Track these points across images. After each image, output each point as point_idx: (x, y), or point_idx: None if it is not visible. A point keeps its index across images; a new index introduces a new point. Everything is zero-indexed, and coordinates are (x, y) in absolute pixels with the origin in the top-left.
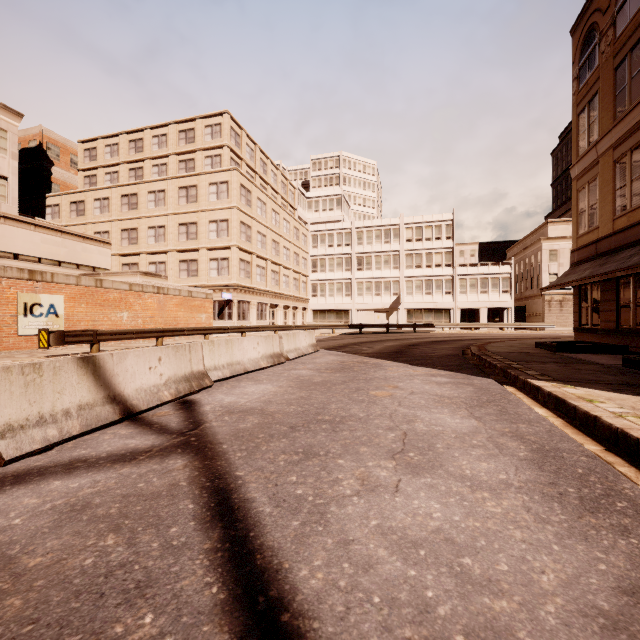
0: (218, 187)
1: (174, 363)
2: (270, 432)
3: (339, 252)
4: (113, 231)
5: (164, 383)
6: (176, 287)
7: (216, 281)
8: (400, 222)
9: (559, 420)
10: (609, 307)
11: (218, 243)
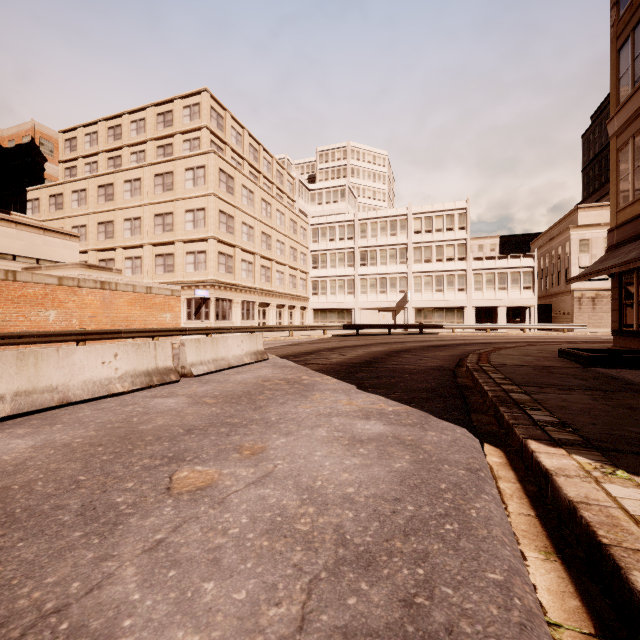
0: (194, 172)
1: None
2: None
3: (341, 246)
4: (90, 225)
5: None
6: (129, 282)
7: (193, 277)
8: (407, 212)
9: None
10: None
11: (194, 235)
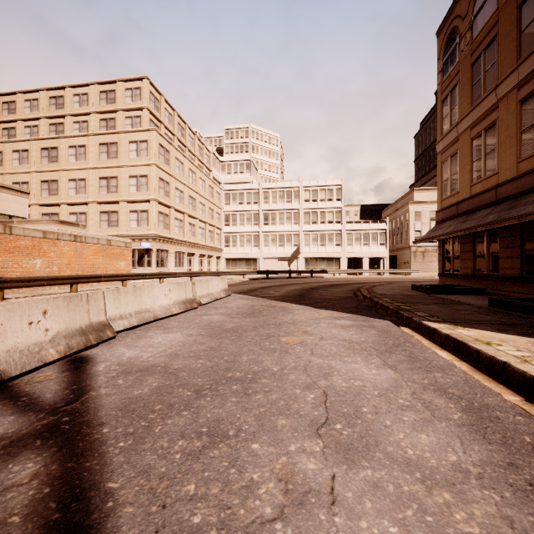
0: (138, 145)
1: (66, 315)
2: (170, 401)
3: (248, 209)
4: (32, 182)
5: (50, 339)
6: (94, 236)
7: (136, 231)
8: (299, 185)
9: (464, 364)
10: (467, 256)
11: (138, 196)
